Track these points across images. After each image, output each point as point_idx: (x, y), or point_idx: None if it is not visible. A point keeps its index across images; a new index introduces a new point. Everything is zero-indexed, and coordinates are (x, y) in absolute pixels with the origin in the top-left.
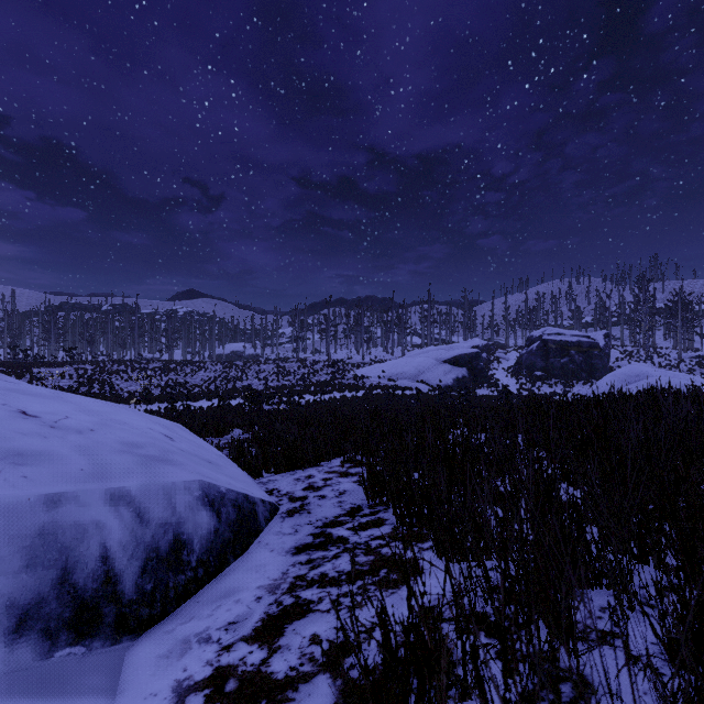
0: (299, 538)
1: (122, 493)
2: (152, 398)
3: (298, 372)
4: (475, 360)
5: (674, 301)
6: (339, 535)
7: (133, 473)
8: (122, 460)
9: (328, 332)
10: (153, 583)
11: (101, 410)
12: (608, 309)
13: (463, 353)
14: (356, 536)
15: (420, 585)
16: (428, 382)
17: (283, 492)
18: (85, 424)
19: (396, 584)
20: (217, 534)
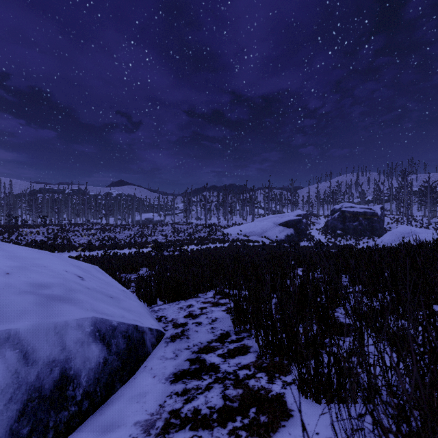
0: (178, 364)
1: (9, 335)
2: (93, 247)
3: (187, 231)
4: (299, 223)
5: (425, 186)
6: (211, 362)
7: (28, 313)
8: (22, 301)
9: (205, 206)
10: (31, 426)
11: (28, 256)
12: (382, 192)
13: (291, 219)
14: (226, 364)
15: (292, 435)
16: (269, 237)
17: (169, 319)
18: (4, 268)
19: (267, 431)
20: (105, 364)
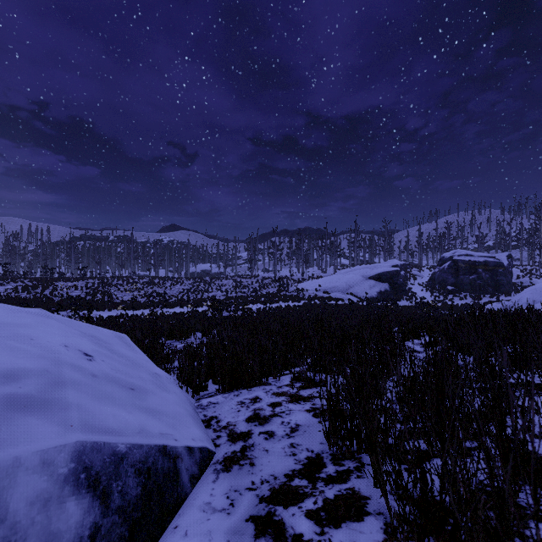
0: (234, 527)
1: None
2: (138, 305)
3: (252, 286)
4: (395, 276)
5: None
6: (295, 532)
7: None
8: None
9: (275, 255)
10: None
11: (13, 322)
12: (509, 234)
13: (385, 271)
14: None
15: None
16: (356, 294)
17: (222, 423)
18: None
19: None
20: (95, 538)
